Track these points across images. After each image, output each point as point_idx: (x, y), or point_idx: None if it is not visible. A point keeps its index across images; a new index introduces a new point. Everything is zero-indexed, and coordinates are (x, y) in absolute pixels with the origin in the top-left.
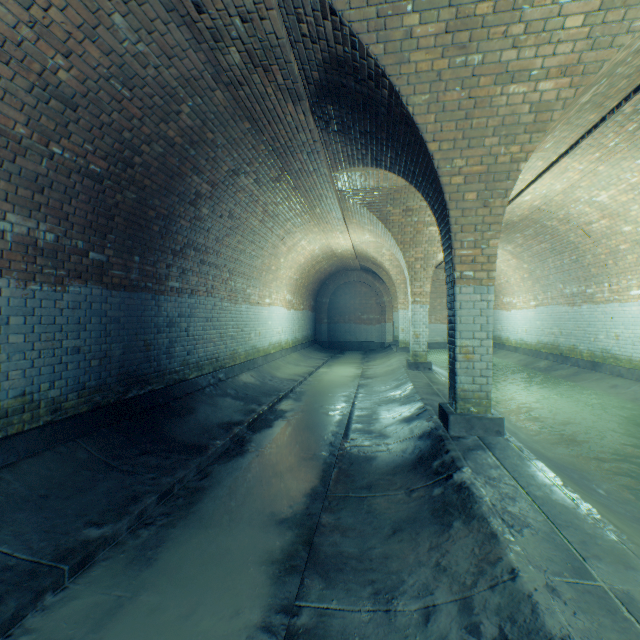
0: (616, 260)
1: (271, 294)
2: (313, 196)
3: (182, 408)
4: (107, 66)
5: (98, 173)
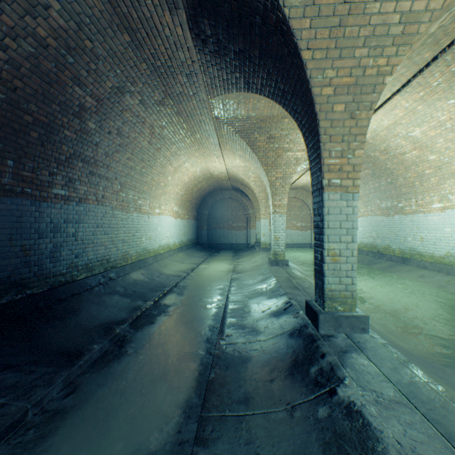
0: (422, 182)
1: (160, 205)
2: (193, 121)
3: (65, 310)
4: None
5: None
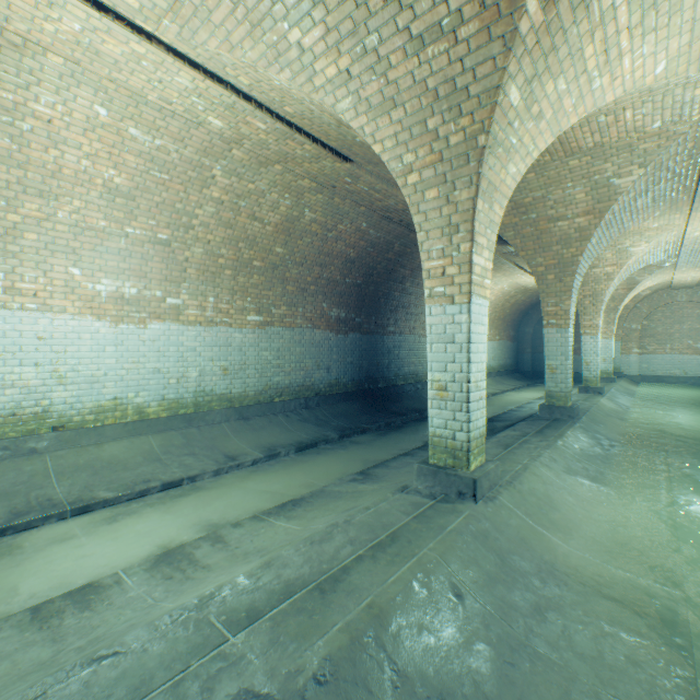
0: None
1: None
2: None
3: (395, 399)
4: (366, 245)
5: (359, 283)
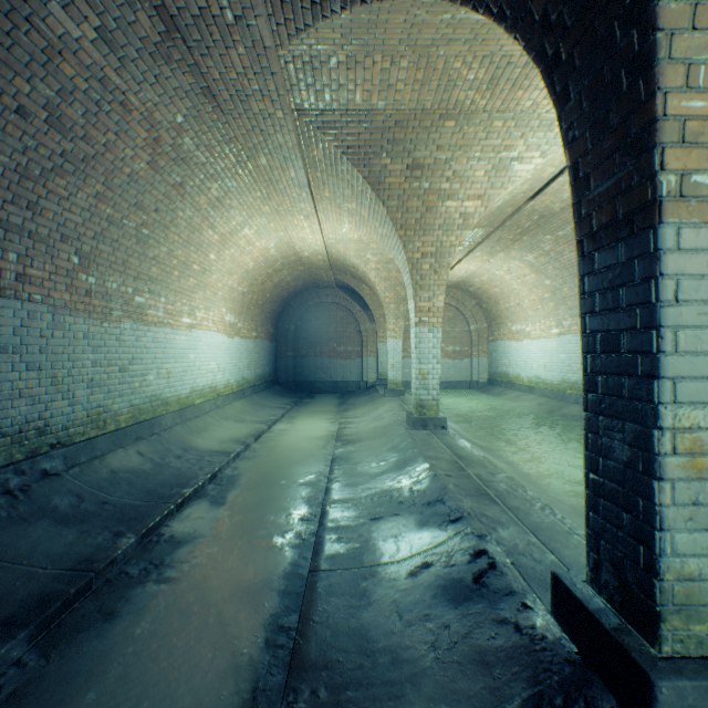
0: None
1: (195, 310)
2: (248, 117)
3: None
4: None
5: None
